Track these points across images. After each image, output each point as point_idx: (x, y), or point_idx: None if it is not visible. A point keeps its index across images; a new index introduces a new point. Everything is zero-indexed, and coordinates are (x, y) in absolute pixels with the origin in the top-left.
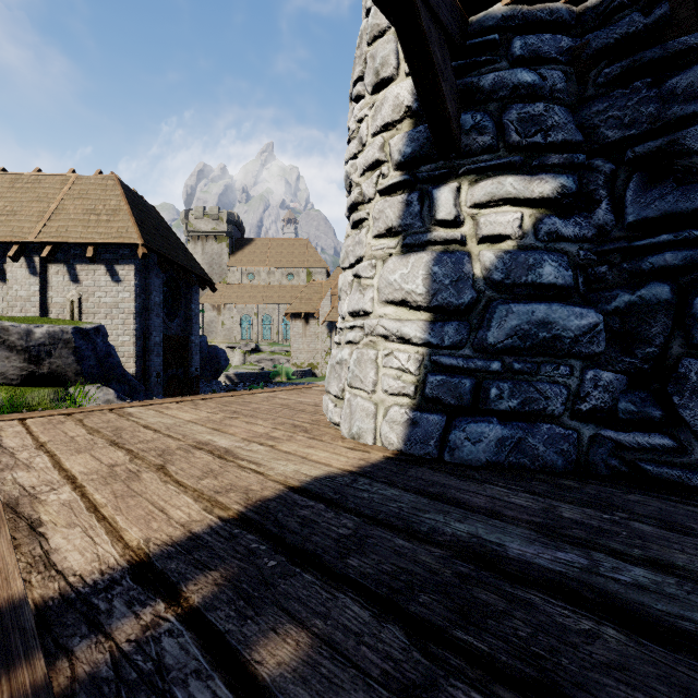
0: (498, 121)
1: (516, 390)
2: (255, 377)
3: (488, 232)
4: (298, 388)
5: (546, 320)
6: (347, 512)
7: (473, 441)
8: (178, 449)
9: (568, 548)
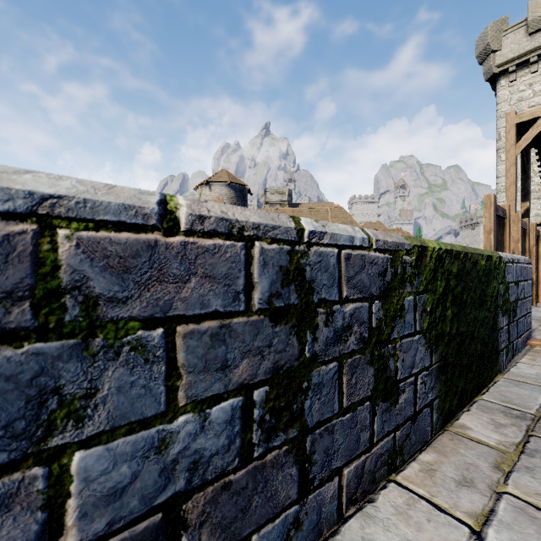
0: None
1: None
2: None
3: None
4: None
5: None
6: None
7: None
8: None
9: None
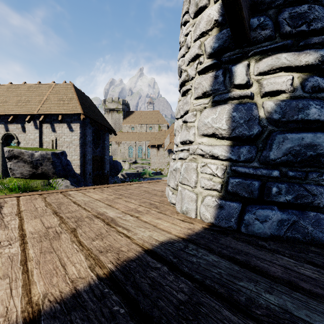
0: (275, 21)
1: (290, 189)
2: (134, 175)
3: (269, 89)
4: (153, 182)
5: (313, 143)
6: (183, 275)
7: (261, 221)
8: (86, 218)
9: None
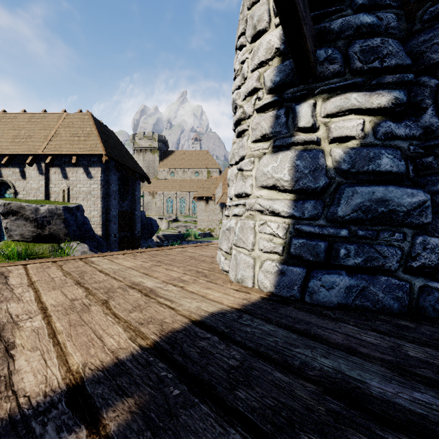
0: (345, 54)
1: (360, 251)
2: (175, 237)
3: (337, 135)
4: (201, 245)
5: (384, 198)
6: (235, 344)
7: (327, 287)
8: (118, 288)
9: (422, 387)
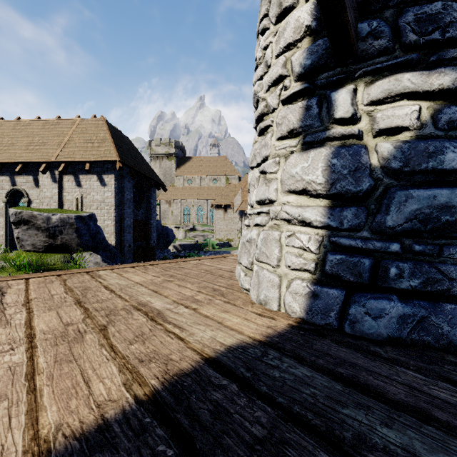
0: (394, 26)
1: (417, 271)
2: (192, 247)
3: (385, 125)
4: (218, 257)
5: (449, 204)
6: (260, 398)
7: (374, 316)
8: (122, 310)
9: None
